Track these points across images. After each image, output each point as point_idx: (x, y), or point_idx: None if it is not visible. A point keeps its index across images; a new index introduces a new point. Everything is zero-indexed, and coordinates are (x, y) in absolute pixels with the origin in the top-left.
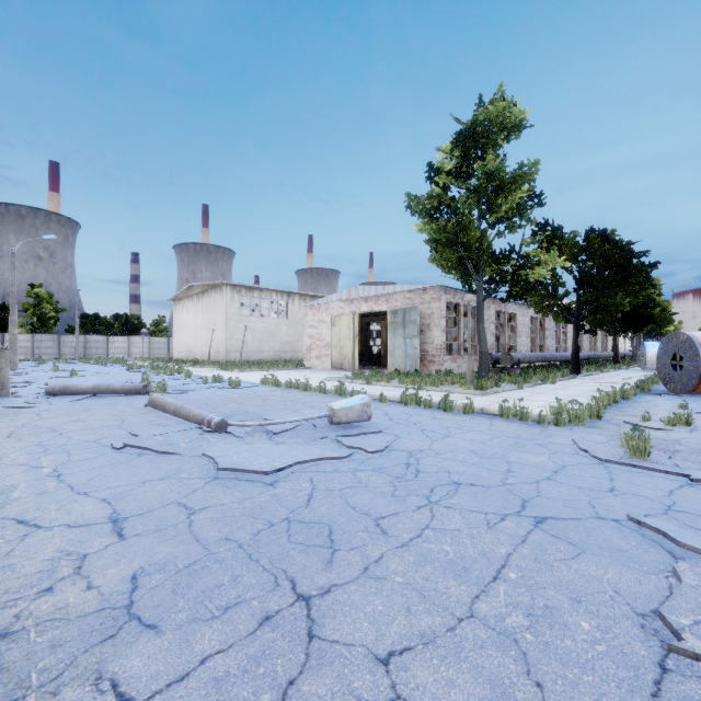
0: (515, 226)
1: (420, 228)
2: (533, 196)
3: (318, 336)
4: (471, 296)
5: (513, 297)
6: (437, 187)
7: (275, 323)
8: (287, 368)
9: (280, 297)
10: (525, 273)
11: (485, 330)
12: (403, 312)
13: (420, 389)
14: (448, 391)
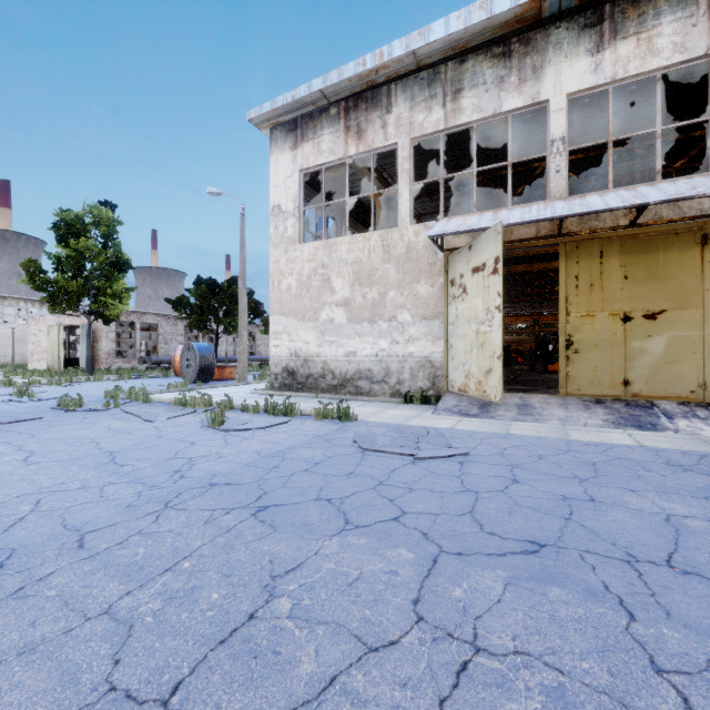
0: (113, 279)
1: (23, 279)
2: (122, 263)
3: (38, 343)
4: (59, 322)
5: (108, 323)
6: (64, 249)
7: (24, 329)
8: (2, 370)
9: (31, 305)
10: (116, 309)
11: (171, 340)
12: (86, 327)
13: (24, 379)
14: (37, 379)
